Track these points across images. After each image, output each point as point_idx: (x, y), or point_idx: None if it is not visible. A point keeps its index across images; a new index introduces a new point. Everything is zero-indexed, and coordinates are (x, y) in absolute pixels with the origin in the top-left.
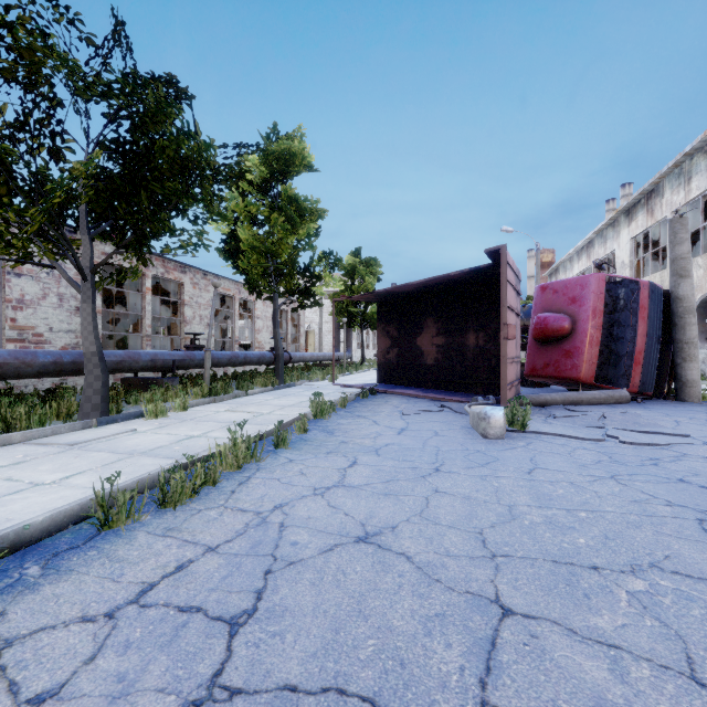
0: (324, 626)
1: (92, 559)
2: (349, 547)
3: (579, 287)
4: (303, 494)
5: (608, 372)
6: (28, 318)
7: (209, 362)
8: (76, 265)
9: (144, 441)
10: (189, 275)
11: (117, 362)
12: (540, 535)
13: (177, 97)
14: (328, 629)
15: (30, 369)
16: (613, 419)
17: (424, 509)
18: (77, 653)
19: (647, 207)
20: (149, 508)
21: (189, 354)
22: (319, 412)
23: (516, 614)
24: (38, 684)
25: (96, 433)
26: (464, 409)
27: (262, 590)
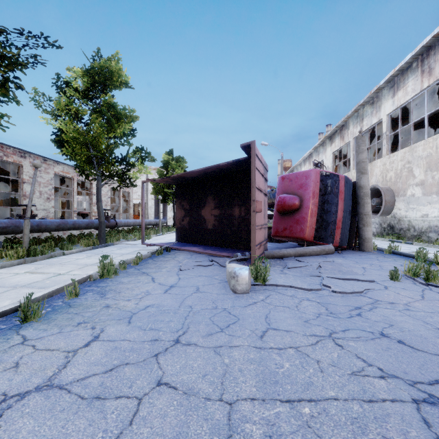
0: None
1: None
2: None
3: (304, 178)
4: None
5: (321, 233)
6: None
7: (28, 229)
8: None
9: None
10: (29, 159)
11: None
12: None
13: None
14: None
15: None
16: (326, 268)
17: (123, 432)
18: None
19: (341, 135)
20: None
21: (14, 221)
22: (106, 272)
23: None
24: None
25: None
26: (225, 264)
27: None
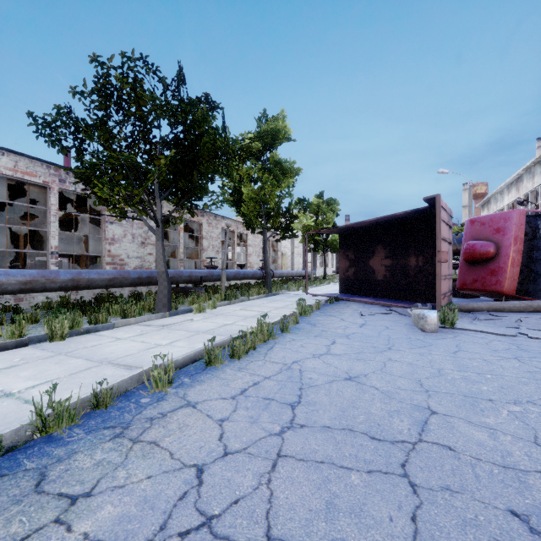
0: (336, 409)
1: (210, 377)
2: (341, 381)
3: (502, 220)
4: (307, 356)
5: (529, 287)
6: (116, 250)
7: (224, 278)
8: (154, 218)
9: (200, 326)
10: (206, 218)
11: (170, 277)
12: (458, 384)
13: (212, 109)
14: (339, 410)
15: (127, 281)
16: (528, 322)
17: (383, 368)
18: (227, 408)
19: None
20: (225, 359)
21: (210, 272)
22: (303, 312)
23: (439, 413)
24: (218, 416)
25: (172, 320)
26: (407, 312)
27: (300, 395)
